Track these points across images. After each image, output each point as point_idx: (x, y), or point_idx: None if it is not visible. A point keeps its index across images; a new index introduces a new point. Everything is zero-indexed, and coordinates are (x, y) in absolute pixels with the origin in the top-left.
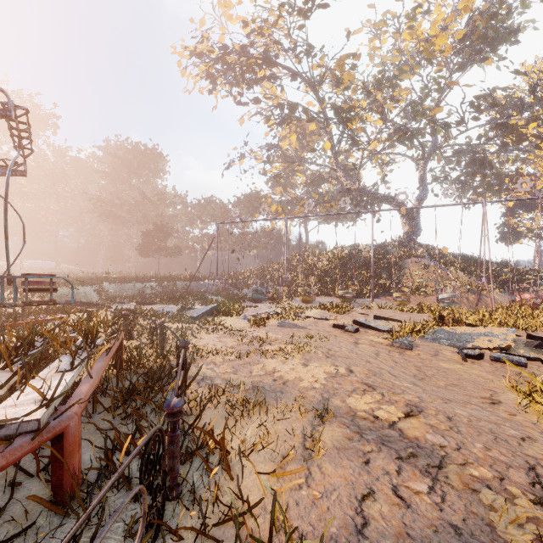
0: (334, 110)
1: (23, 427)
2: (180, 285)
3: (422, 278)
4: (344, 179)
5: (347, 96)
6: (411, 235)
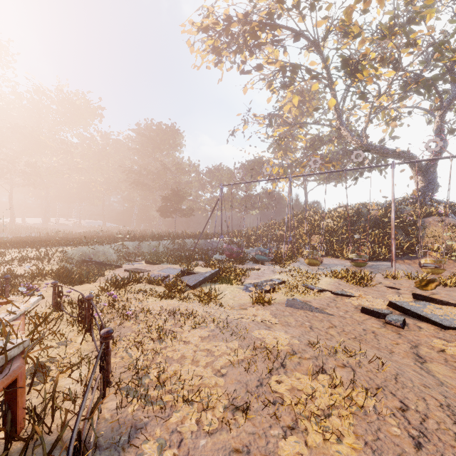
0: (342, 62)
1: None
2: (189, 243)
3: (449, 240)
4: (348, 136)
5: (353, 49)
6: (427, 191)
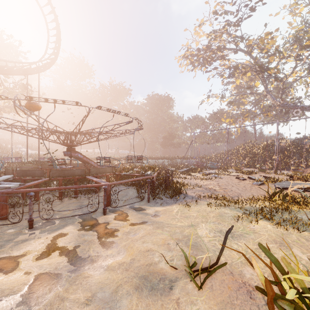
0: (258, 66)
1: (150, 174)
2: (178, 161)
3: None
4: (271, 100)
5: (271, 52)
6: None
